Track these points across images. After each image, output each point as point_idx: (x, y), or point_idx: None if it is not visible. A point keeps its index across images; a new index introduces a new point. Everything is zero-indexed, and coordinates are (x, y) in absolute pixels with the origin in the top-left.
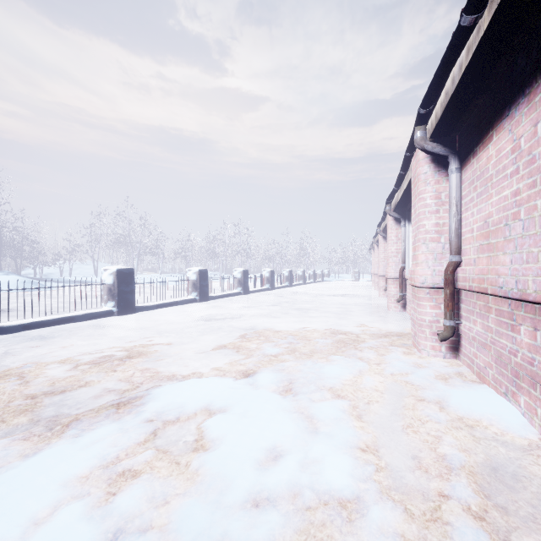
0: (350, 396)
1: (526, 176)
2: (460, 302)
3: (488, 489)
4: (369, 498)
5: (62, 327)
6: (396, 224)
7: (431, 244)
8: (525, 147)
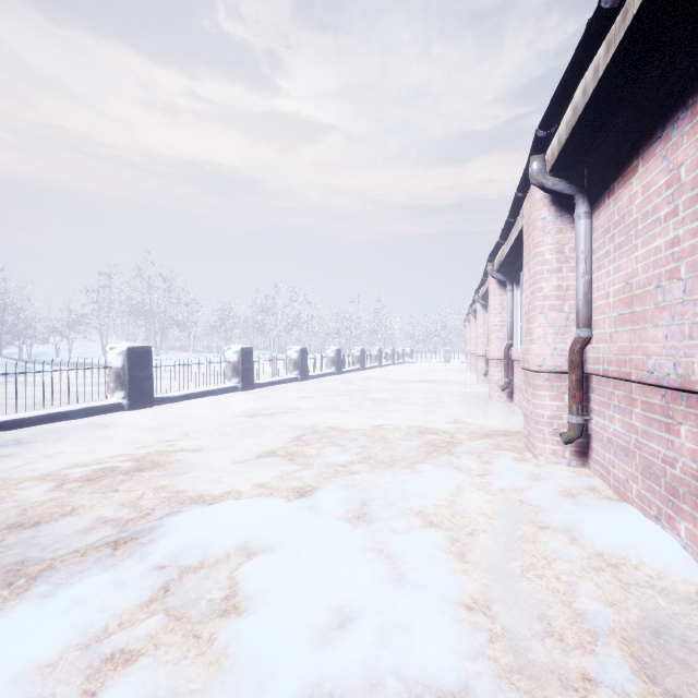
0: (446, 524)
1: (688, 218)
2: (589, 391)
3: (650, 665)
4: (483, 688)
5: (49, 427)
6: (500, 288)
7: (551, 314)
8: (687, 179)
